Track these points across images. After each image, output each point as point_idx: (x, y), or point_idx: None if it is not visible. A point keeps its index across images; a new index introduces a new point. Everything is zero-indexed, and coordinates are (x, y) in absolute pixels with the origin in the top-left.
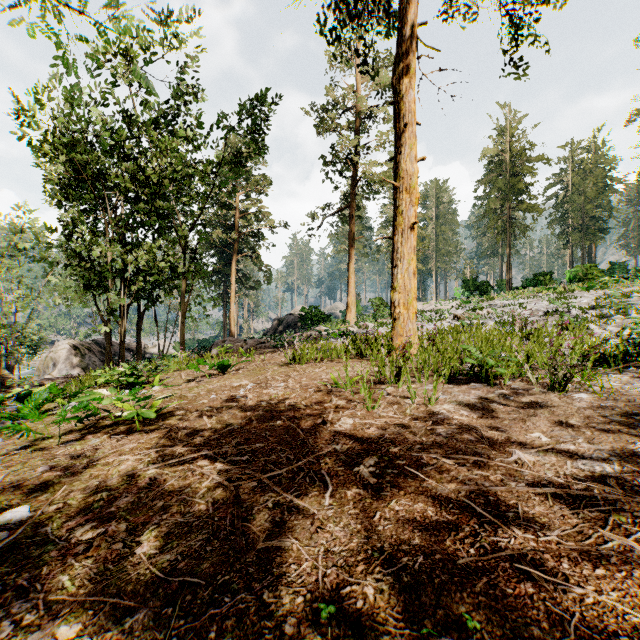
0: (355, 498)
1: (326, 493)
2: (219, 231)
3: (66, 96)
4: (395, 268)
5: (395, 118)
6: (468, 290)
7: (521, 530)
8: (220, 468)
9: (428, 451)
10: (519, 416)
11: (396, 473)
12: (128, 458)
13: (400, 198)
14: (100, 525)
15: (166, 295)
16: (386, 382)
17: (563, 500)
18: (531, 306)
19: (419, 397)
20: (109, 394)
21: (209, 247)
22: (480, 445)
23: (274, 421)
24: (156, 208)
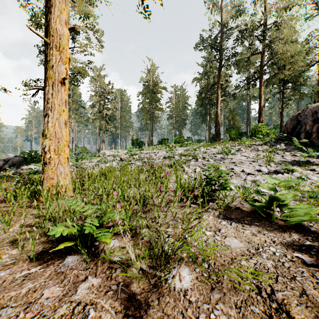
0: None
1: None
2: None
3: None
4: (46, 116)
5: None
6: (134, 145)
7: None
8: None
9: None
10: None
11: None
12: None
13: (51, 53)
14: None
15: None
16: None
17: None
18: (158, 154)
19: None
20: None
21: None
22: None
23: None
24: None
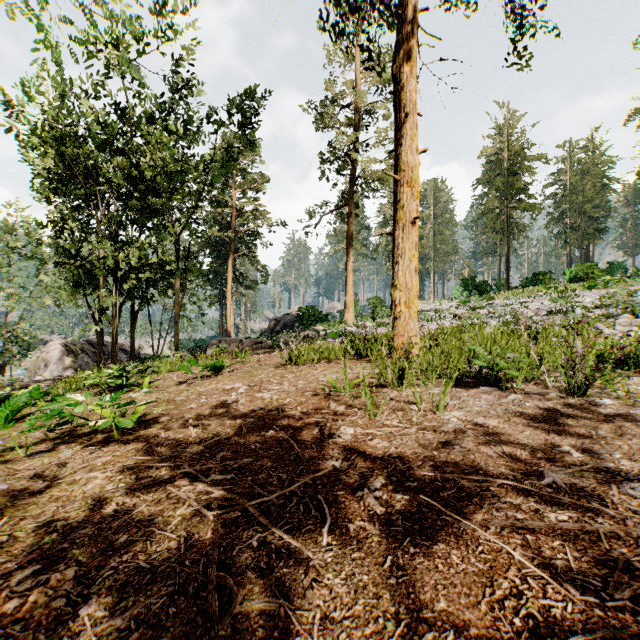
0: (359, 535)
1: (323, 527)
2: (215, 229)
3: (55, 88)
4: (396, 265)
5: (396, 108)
6: (467, 290)
7: (578, 588)
8: (200, 489)
9: (442, 470)
10: (540, 425)
11: (407, 499)
12: (97, 475)
13: (401, 192)
14: (45, 569)
15: (160, 294)
16: (388, 385)
17: (621, 541)
18: (533, 305)
19: (425, 402)
20: (95, 397)
21: (205, 246)
22: (503, 462)
23: (266, 430)
24: (149, 205)
